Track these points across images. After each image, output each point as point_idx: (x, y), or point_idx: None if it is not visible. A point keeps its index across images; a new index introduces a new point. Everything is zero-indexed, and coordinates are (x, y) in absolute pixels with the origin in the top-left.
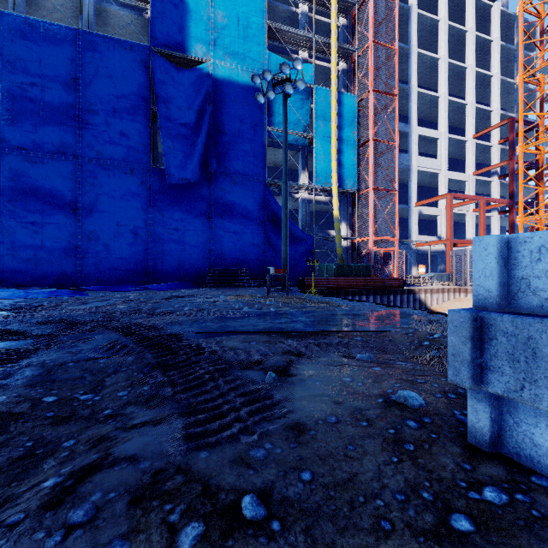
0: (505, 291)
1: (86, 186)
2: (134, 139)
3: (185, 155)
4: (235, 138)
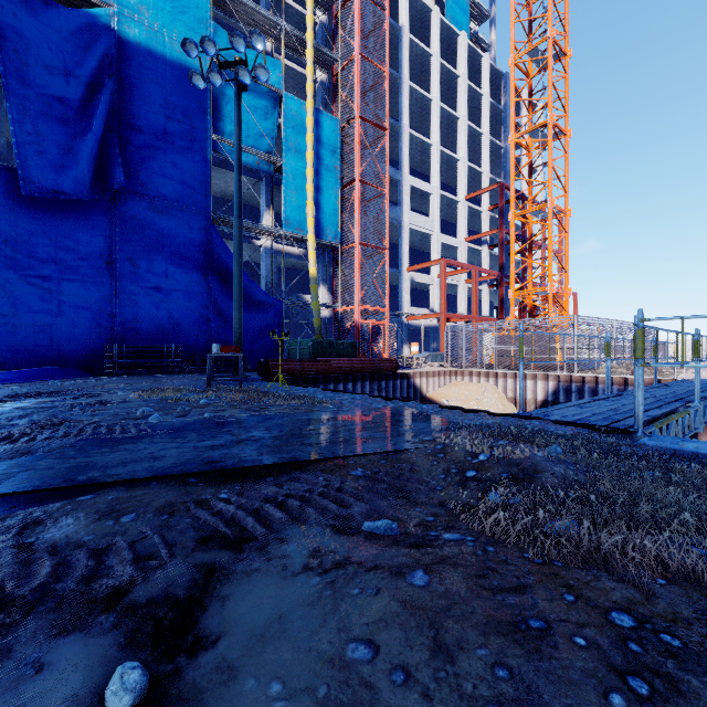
0: None
1: None
2: None
3: (61, 151)
4: (157, 141)
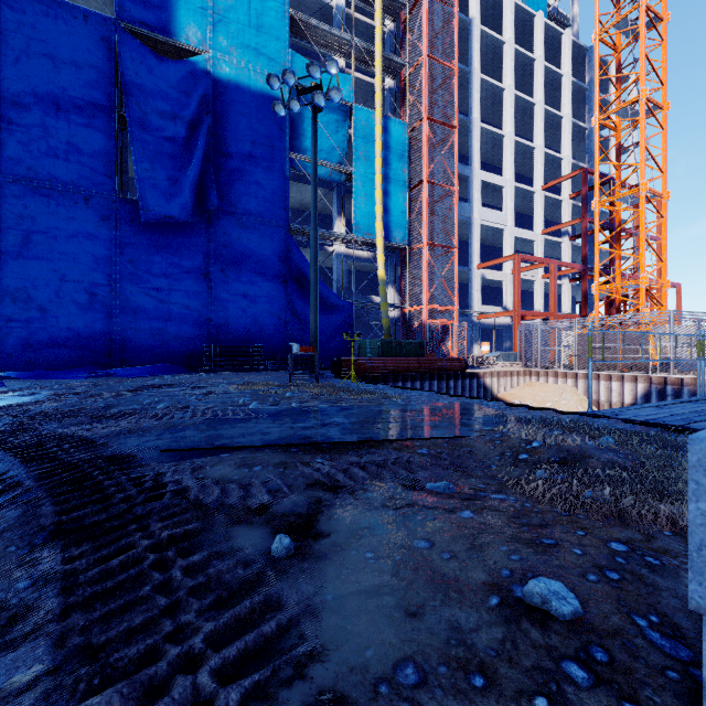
0: None
1: (8, 218)
2: (89, 153)
3: (170, 182)
4: (244, 164)
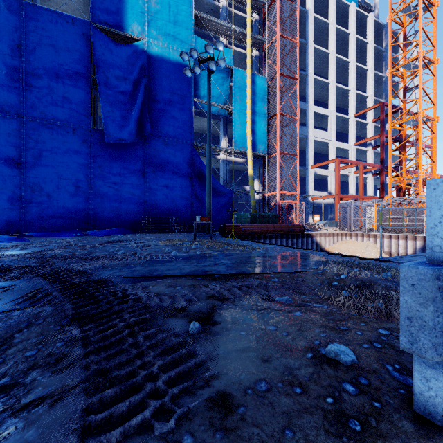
0: None
1: (29, 142)
2: (75, 102)
3: (122, 119)
4: (166, 106)
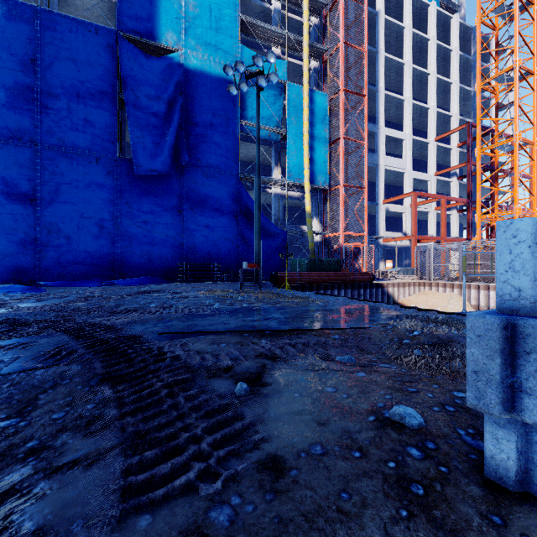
0: None
1: (45, 174)
2: (99, 126)
3: (155, 146)
4: (207, 130)
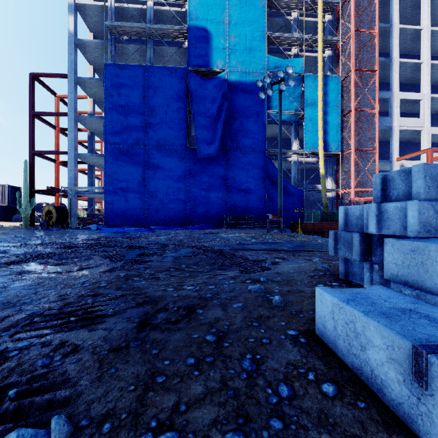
0: (347, 224)
1: (150, 163)
2: (177, 130)
3: (209, 138)
4: (243, 122)
